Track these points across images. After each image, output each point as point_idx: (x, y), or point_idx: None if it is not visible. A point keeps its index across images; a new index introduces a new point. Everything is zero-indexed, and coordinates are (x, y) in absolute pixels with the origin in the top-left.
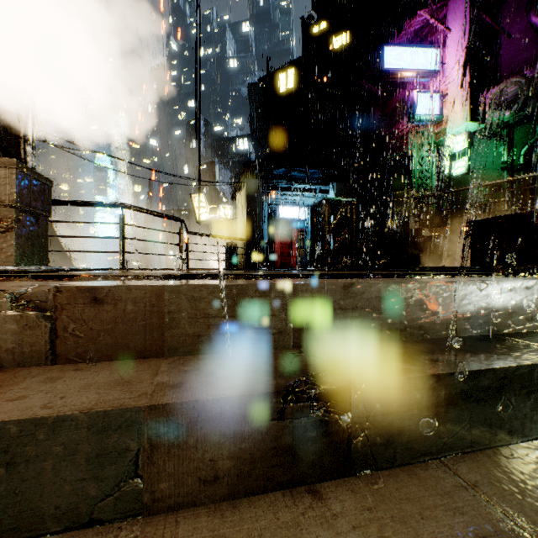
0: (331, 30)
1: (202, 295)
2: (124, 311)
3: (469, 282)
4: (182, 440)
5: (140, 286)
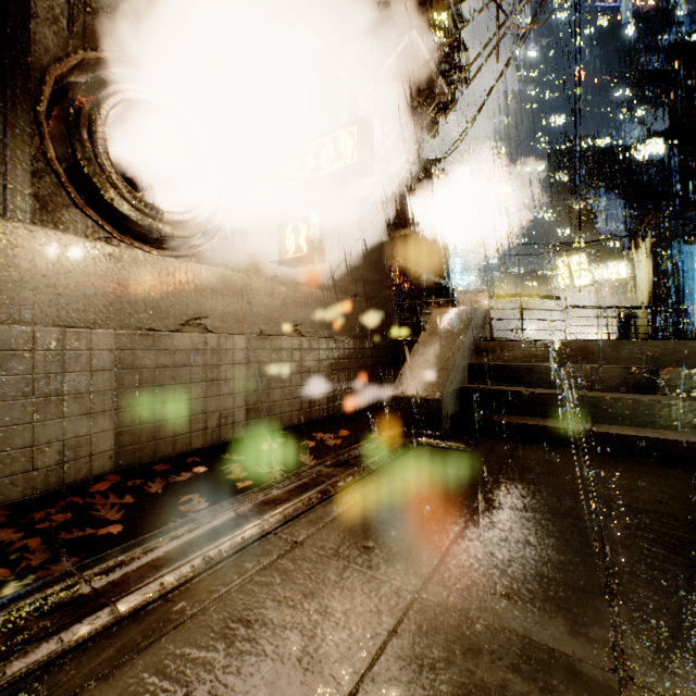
0: None
1: (602, 345)
2: (574, 349)
3: None
4: (599, 375)
5: (579, 341)
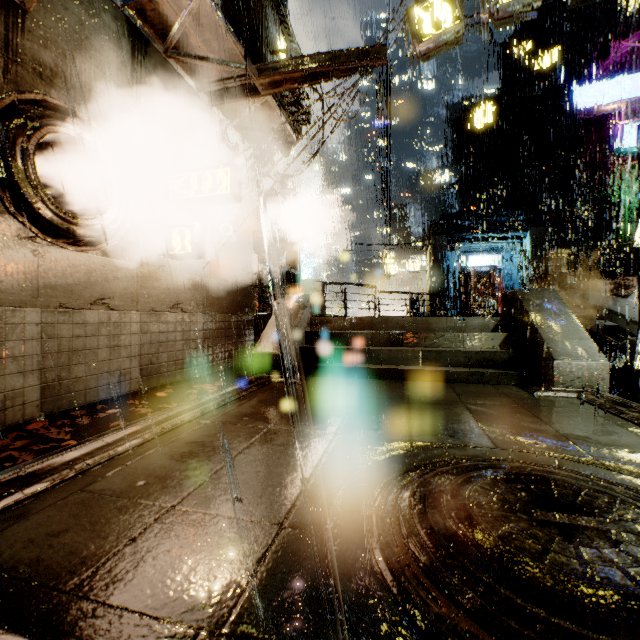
0: (537, 50)
1: (380, 319)
2: (365, 322)
3: (451, 317)
4: (376, 337)
5: (368, 317)
